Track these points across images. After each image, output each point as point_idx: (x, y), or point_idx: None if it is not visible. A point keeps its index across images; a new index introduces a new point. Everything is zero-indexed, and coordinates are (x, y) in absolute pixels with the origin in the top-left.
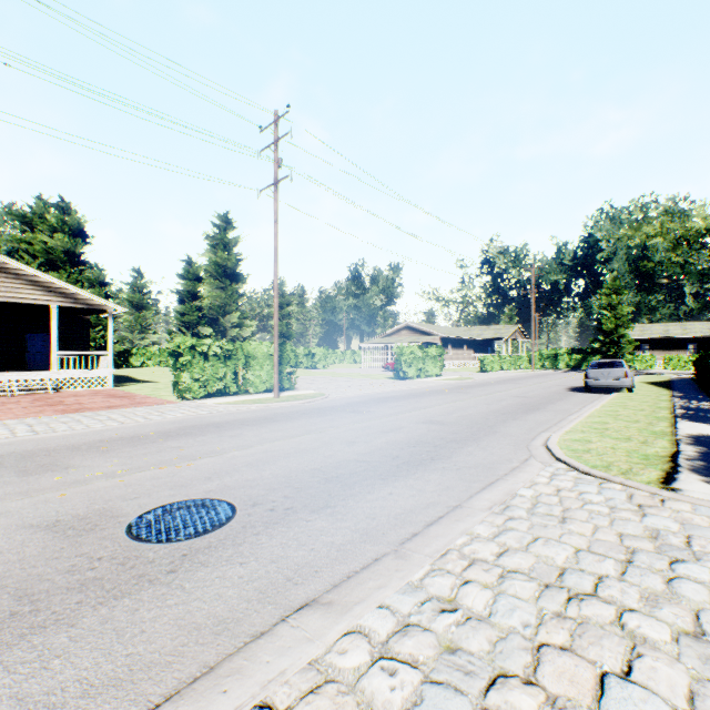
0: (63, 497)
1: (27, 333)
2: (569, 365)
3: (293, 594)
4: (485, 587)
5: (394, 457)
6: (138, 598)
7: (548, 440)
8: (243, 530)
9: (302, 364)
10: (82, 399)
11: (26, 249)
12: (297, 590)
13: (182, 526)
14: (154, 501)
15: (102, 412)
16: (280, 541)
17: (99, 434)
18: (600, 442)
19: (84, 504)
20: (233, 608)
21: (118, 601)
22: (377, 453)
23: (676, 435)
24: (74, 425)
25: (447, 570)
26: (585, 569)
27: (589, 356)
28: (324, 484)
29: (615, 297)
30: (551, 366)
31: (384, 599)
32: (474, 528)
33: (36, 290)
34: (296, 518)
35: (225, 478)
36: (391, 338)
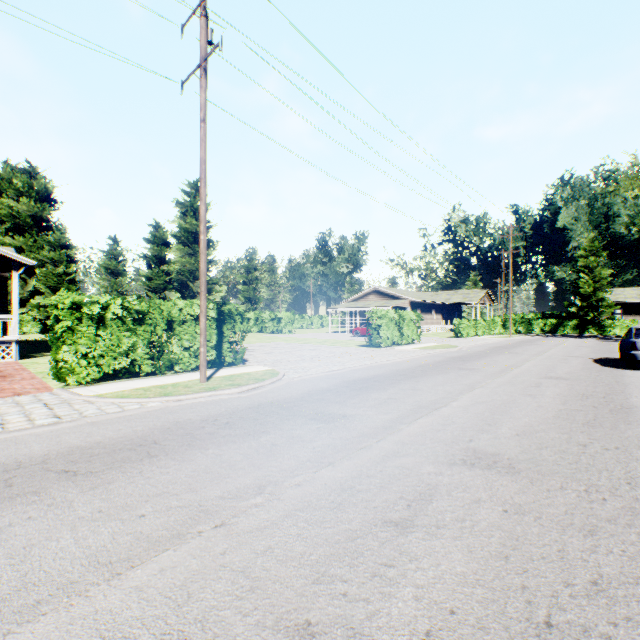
0: None
1: None
2: (543, 330)
3: None
4: None
5: None
6: None
7: None
8: None
9: (268, 329)
10: None
11: None
12: None
13: None
14: None
15: None
16: None
17: None
18: None
19: None
20: None
21: None
22: None
23: None
24: None
25: None
26: None
27: (565, 321)
28: None
29: (593, 259)
30: (526, 331)
31: None
32: None
33: None
34: None
35: None
36: (358, 303)
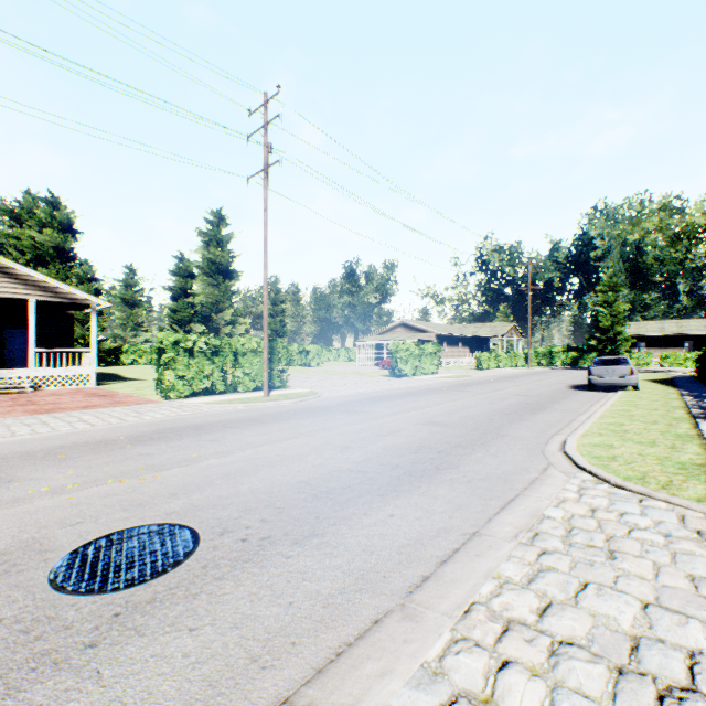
0: None
1: (6, 329)
2: (565, 363)
3: (257, 688)
4: (533, 674)
5: (393, 466)
6: (27, 699)
7: (565, 445)
8: (202, 573)
9: (296, 362)
10: (59, 399)
11: (14, 244)
12: (264, 681)
13: (125, 566)
14: (99, 528)
15: (75, 412)
16: (248, 591)
17: (62, 438)
18: (624, 447)
19: (11, 532)
20: None
21: None
22: (374, 461)
23: (704, 438)
24: (38, 428)
25: (475, 641)
26: (666, 639)
27: (585, 354)
28: (311, 502)
29: (611, 294)
30: (548, 364)
31: (389, 699)
32: (500, 568)
33: (12, 283)
34: (273, 553)
35: (194, 495)
36: (385, 336)
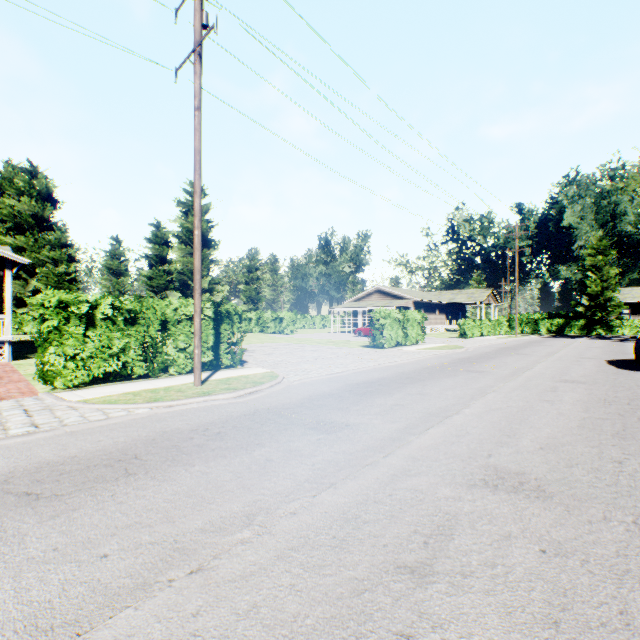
0: None
1: None
2: (550, 330)
3: None
4: None
5: None
6: None
7: None
8: None
9: (269, 329)
10: None
11: None
12: None
13: None
14: None
15: None
16: None
17: None
18: None
19: None
20: None
21: None
22: None
23: None
24: None
25: None
26: None
27: (572, 321)
28: None
29: (601, 258)
30: (532, 331)
31: None
32: None
33: None
34: None
35: None
36: (361, 303)
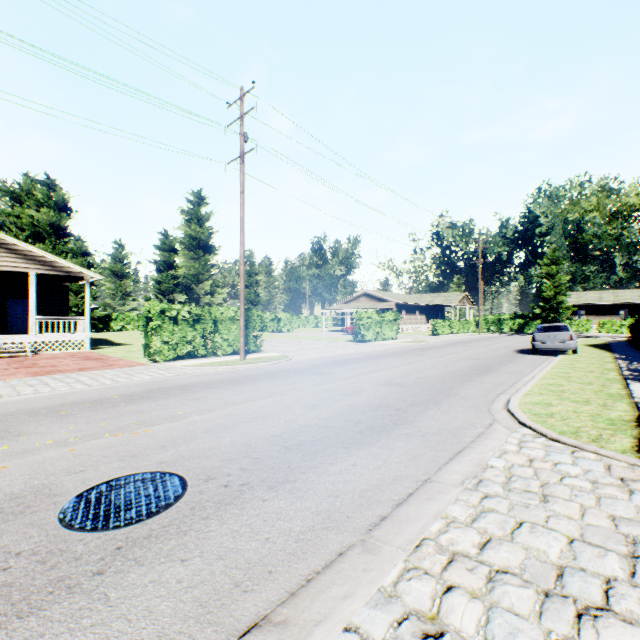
0: (3, 470)
1: (8, 299)
2: (512, 329)
3: (240, 607)
4: (473, 596)
5: (356, 422)
6: (47, 616)
7: (509, 404)
8: (191, 513)
9: (269, 328)
10: (57, 362)
11: (14, 222)
12: (246, 602)
13: (124, 507)
14: (100, 476)
15: (72, 374)
16: (231, 528)
17: (62, 397)
18: (561, 405)
19: (23, 479)
20: (163, 632)
21: (21, 622)
22: (339, 417)
23: (633, 397)
24: (41, 388)
25: (425, 570)
26: (586, 568)
27: (531, 321)
28: (284, 453)
29: (554, 267)
30: (496, 330)
31: (351, 616)
32: (448, 509)
33: (15, 257)
34: (252, 497)
35: (181, 447)
36: (350, 305)
